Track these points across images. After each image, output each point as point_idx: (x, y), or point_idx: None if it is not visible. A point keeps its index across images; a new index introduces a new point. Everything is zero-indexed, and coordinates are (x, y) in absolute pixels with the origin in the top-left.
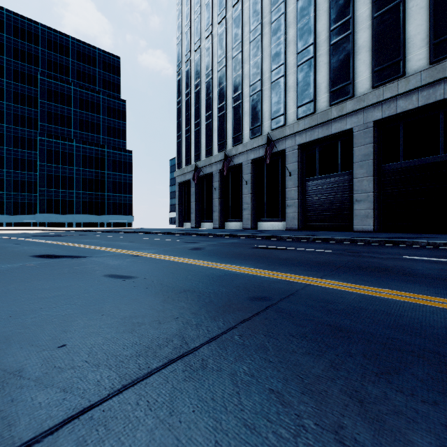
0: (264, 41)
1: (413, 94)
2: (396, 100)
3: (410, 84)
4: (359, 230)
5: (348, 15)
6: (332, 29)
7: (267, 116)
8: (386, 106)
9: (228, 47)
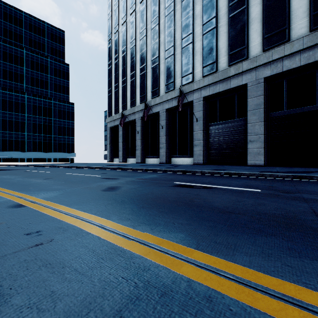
0: (176, 16)
1: (296, 56)
2: (282, 60)
3: (294, 48)
4: (252, 165)
5: None
6: (230, 5)
7: (178, 74)
8: (274, 65)
9: (148, 20)
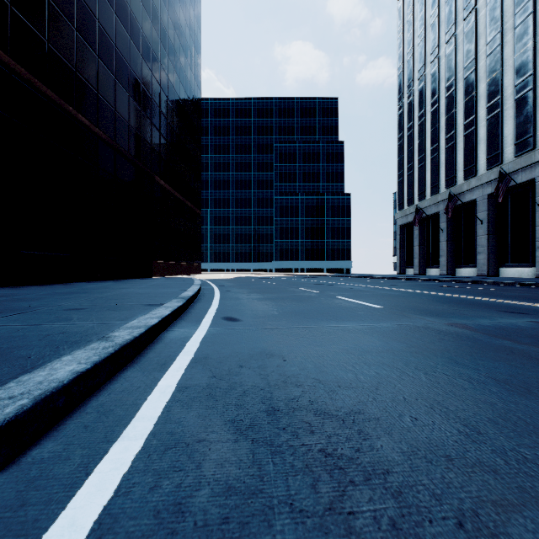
0: (505, 51)
1: None
2: None
3: None
4: None
5: None
6: None
7: (508, 140)
8: None
9: (458, 67)
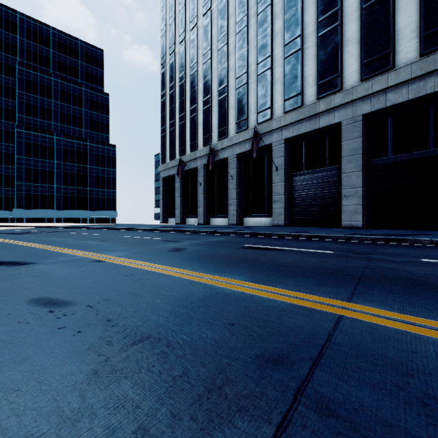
0: (250, 33)
1: (403, 87)
2: (385, 93)
3: (400, 77)
4: (347, 226)
5: (336, 6)
6: (319, 21)
7: (253, 109)
8: (375, 99)
9: (214, 39)
